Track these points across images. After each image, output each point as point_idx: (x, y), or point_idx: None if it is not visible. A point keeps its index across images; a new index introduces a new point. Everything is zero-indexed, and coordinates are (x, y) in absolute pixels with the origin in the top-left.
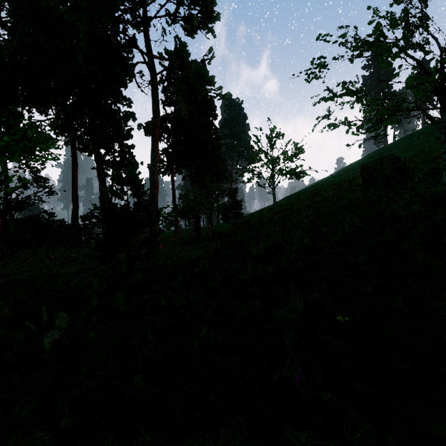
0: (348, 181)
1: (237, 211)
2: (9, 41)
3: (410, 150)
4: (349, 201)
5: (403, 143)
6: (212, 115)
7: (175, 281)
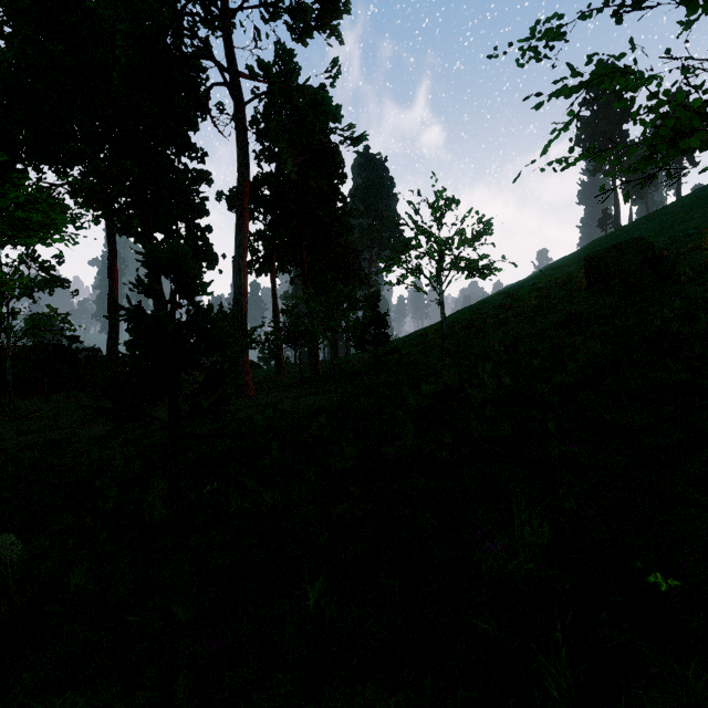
0: (562, 284)
1: (379, 331)
2: (1, 51)
3: (662, 233)
4: (567, 316)
5: (650, 224)
6: (337, 175)
7: (265, 456)
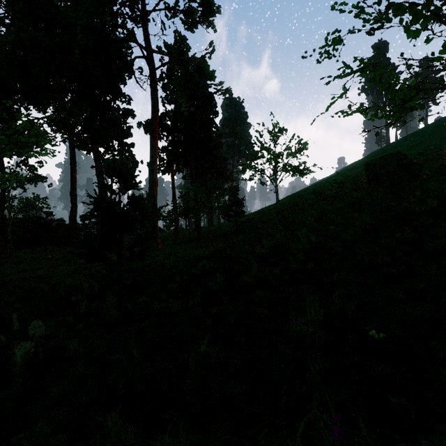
0: (352, 179)
1: (238, 209)
2: (5, 36)
3: (414, 148)
4: (354, 200)
5: (407, 142)
6: (212, 112)
7: (172, 282)
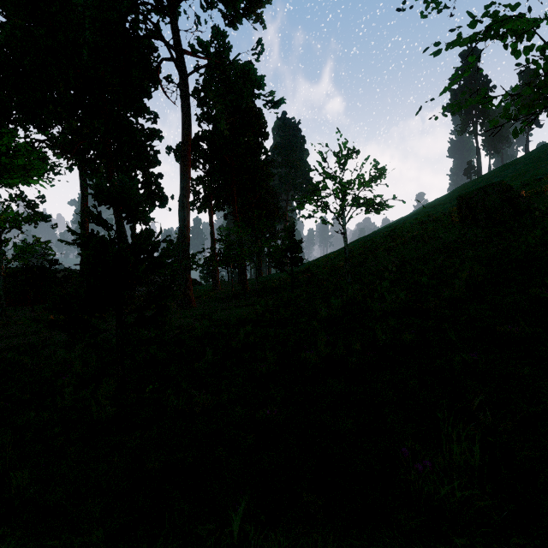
0: (439, 218)
1: (295, 255)
2: None
3: (516, 178)
4: (443, 243)
5: (506, 172)
6: (261, 133)
7: (200, 359)
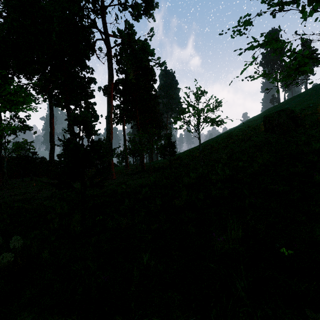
0: (253, 128)
1: (171, 150)
2: (2, 24)
3: (298, 105)
4: (255, 143)
5: (293, 101)
6: (152, 80)
7: (122, 204)
